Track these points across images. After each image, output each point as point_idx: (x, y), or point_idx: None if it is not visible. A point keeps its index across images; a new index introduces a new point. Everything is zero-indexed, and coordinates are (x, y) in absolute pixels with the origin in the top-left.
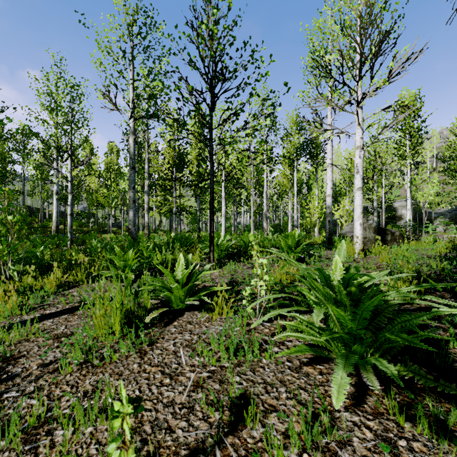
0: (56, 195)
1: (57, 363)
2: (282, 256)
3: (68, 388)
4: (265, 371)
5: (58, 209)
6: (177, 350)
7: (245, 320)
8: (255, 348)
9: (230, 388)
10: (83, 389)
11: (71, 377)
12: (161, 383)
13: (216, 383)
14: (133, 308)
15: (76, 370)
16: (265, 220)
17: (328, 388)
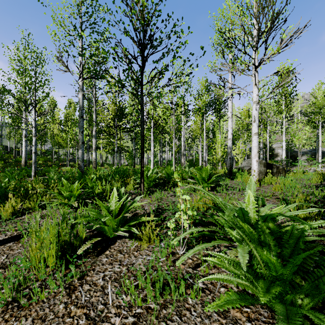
0: (24, 137)
1: None
2: (202, 191)
3: None
4: (192, 316)
5: (26, 148)
6: (105, 285)
7: (170, 250)
8: (180, 287)
9: None
10: None
11: None
12: None
13: None
14: (69, 239)
15: None
16: (182, 157)
17: None
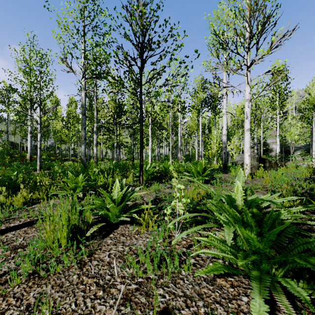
0: (30, 134)
1: (9, 274)
2: (195, 182)
3: (14, 301)
4: (185, 283)
5: (31, 144)
6: (111, 261)
7: (167, 233)
8: (175, 261)
9: (154, 304)
10: (27, 302)
11: (19, 289)
12: (94, 296)
13: (143, 296)
14: (78, 224)
15: (24, 282)
16: (179, 152)
17: (240, 302)
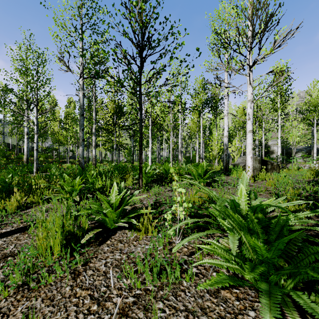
0: (26, 135)
1: None
2: (197, 185)
3: None
4: (186, 296)
5: (28, 145)
6: (107, 270)
7: (167, 240)
8: (176, 271)
9: None
10: (13, 318)
11: (6, 303)
12: (88, 311)
13: (141, 311)
14: (73, 230)
15: (11, 295)
16: (180, 154)
17: (247, 317)
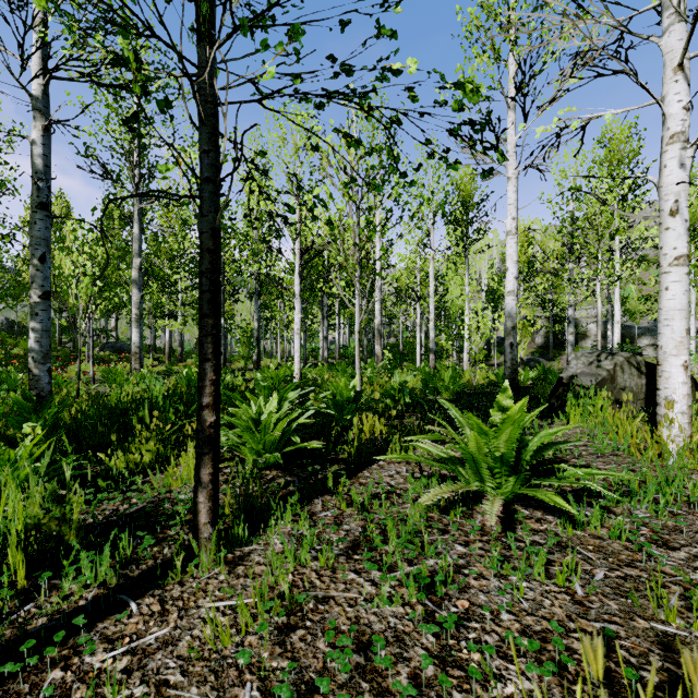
0: None
1: None
2: None
3: None
4: None
5: None
6: None
7: None
8: None
9: None
10: None
11: None
12: None
13: None
14: None
15: None
16: (378, 339)
17: None
